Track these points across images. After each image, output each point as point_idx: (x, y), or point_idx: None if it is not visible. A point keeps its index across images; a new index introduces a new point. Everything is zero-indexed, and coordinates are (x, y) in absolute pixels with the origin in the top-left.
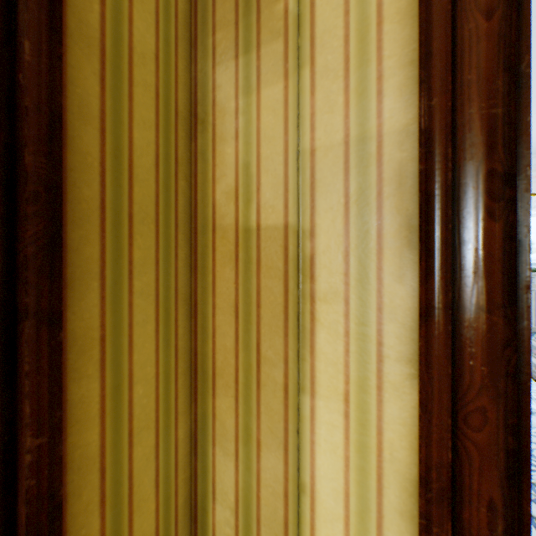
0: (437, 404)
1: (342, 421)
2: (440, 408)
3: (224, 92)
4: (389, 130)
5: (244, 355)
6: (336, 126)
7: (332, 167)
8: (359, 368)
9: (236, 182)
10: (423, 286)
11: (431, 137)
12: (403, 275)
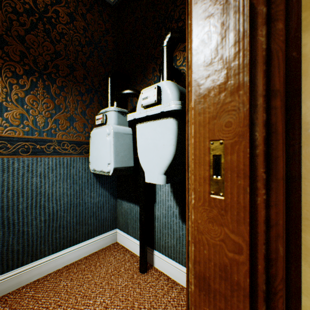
0: None
1: None
2: None
3: (309, 48)
4: None
5: None
6: None
7: None
8: None
9: None
10: None
11: None
12: None
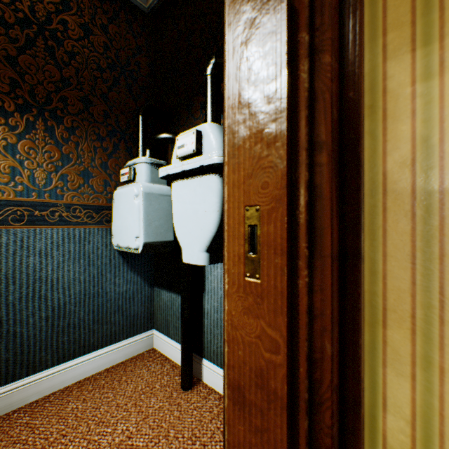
0: None
1: None
2: None
3: (397, 81)
4: None
5: (423, 295)
6: None
7: None
8: None
9: (412, 153)
10: None
11: None
12: None
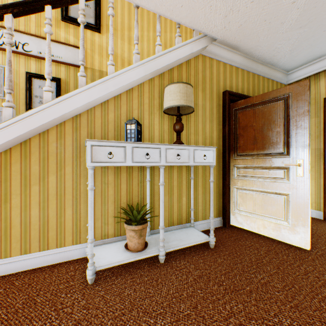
0: (325, 177)
1: (314, 182)
2: (325, 177)
3: None
4: (321, 148)
5: None
6: (313, 146)
7: (312, 151)
8: (316, 175)
9: None
10: (323, 165)
11: (324, 151)
12: (322, 164)
